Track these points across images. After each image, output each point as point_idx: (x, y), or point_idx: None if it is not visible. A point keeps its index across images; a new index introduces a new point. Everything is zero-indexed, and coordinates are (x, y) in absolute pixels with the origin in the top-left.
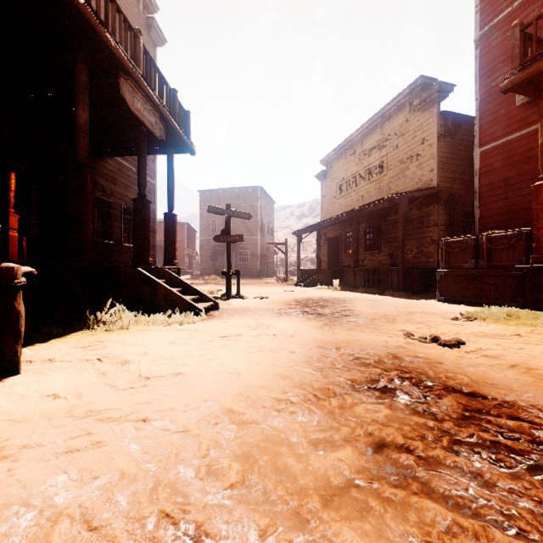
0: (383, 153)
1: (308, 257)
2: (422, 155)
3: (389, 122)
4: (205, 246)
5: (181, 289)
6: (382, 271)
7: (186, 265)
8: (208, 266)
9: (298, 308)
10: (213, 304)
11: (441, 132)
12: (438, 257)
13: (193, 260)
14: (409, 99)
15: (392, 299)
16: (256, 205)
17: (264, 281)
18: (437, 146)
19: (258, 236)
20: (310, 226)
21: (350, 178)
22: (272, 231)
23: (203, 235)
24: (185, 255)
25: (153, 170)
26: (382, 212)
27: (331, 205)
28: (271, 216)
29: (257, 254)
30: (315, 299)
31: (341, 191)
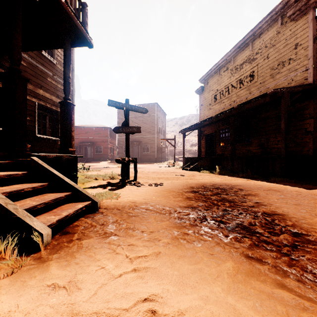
0: (254, 64)
1: (187, 149)
2: (295, 59)
3: (259, 38)
4: (121, 142)
5: (48, 184)
6: (261, 158)
7: (109, 154)
8: (123, 155)
9: (202, 208)
10: (89, 204)
11: (316, 35)
12: (313, 146)
13: (114, 151)
14: (281, 14)
15: (291, 188)
16: (154, 115)
17: (159, 165)
18: (313, 47)
19: (155, 135)
20: (193, 125)
21: (223, 89)
22: (164, 132)
23: (120, 135)
24: (108, 148)
25: (71, 78)
26: (252, 111)
27: (207, 111)
28: (163, 123)
29: (154, 147)
30: (209, 187)
31: (216, 99)
